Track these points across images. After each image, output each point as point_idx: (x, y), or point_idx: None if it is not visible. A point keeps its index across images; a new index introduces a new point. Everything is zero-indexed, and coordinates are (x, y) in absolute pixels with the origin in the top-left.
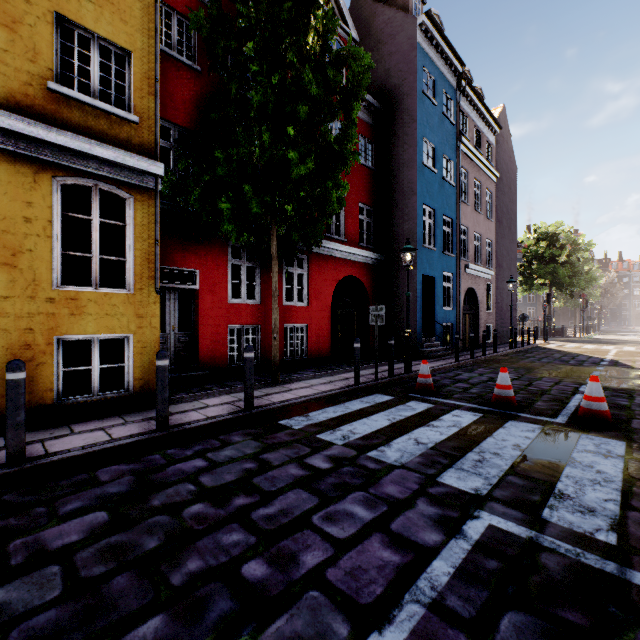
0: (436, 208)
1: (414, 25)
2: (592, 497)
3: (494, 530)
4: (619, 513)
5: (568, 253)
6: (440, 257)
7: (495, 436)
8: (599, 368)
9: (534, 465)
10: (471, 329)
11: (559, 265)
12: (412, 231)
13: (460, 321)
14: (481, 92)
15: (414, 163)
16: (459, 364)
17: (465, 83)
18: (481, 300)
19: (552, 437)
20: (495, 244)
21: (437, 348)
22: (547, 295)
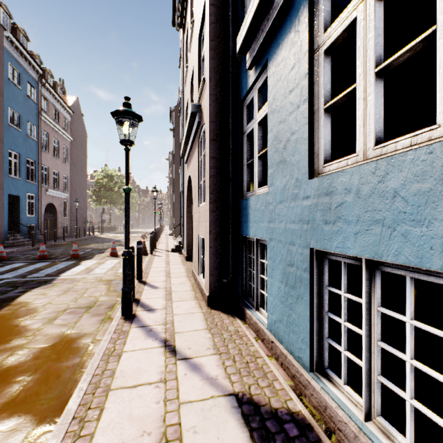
0: (21, 153)
1: (2, 34)
2: (48, 271)
3: (8, 281)
4: (52, 272)
5: (119, 187)
6: (25, 184)
7: (28, 267)
8: (107, 243)
9: (37, 270)
10: (52, 228)
11: (114, 192)
12: (0, 165)
13: (42, 223)
14: (61, 85)
15: (2, 122)
16: (35, 247)
17: (45, 82)
18: (59, 211)
19: (53, 264)
20: (71, 178)
21: (21, 240)
22: (103, 209)
